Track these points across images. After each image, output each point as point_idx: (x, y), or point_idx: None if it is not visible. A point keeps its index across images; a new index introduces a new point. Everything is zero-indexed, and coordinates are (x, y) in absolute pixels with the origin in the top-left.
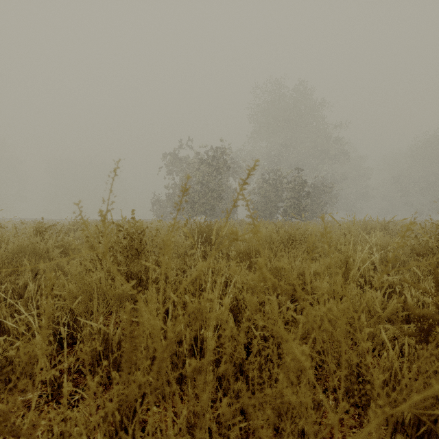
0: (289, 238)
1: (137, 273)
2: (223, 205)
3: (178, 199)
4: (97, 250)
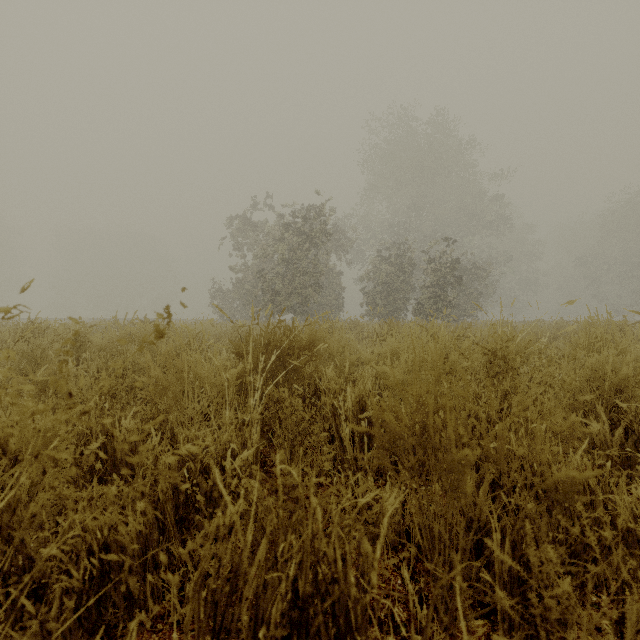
0: (491, 362)
1: None
2: (321, 297)
3: (252, 289)
4: None
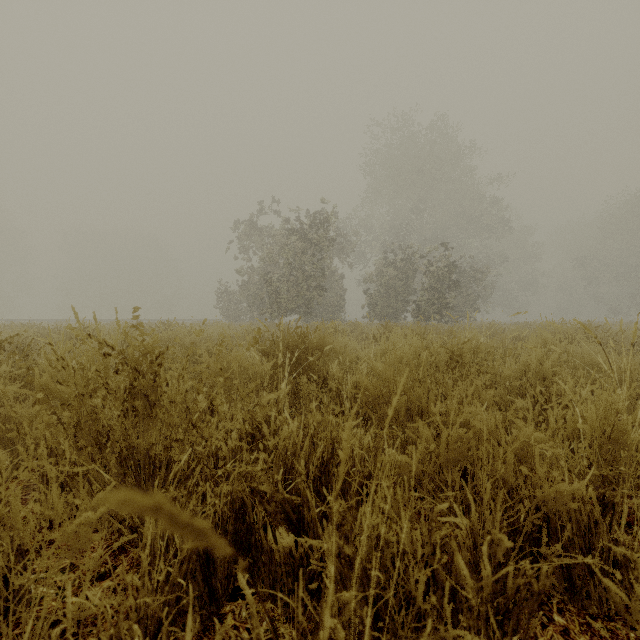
0: (451, 358)
1: (147, 449)
2: (324, 299)
3: (257, 291)
4: (64, 394)
